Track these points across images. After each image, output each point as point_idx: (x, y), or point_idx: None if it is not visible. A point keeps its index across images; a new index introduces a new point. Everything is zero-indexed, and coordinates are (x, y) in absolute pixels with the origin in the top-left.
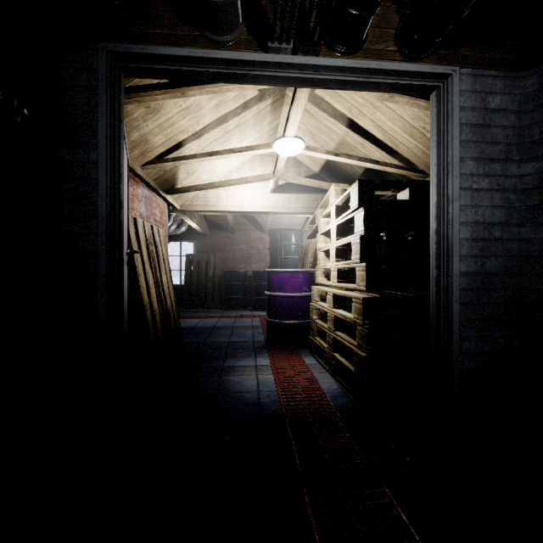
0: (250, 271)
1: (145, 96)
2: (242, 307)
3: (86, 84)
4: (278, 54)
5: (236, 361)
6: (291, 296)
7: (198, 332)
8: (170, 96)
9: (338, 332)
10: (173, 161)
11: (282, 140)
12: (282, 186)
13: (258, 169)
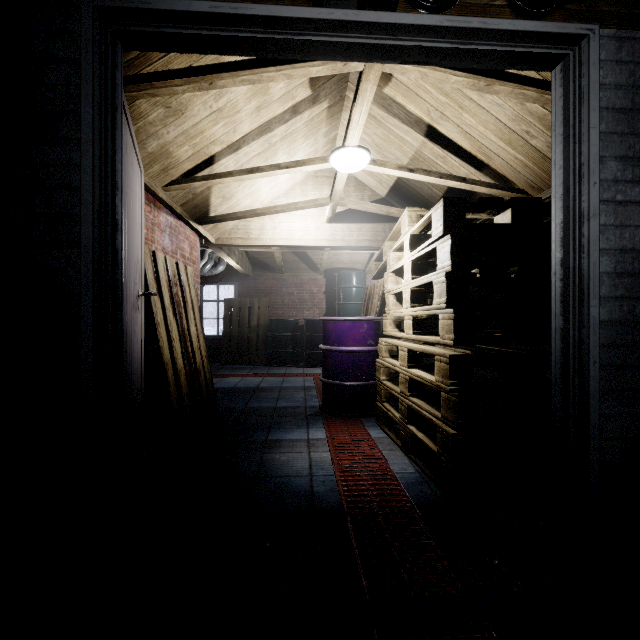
0: (302, 319)
1: (160, 87)
2: (292, 363)
3: (67, 55)
4: (338, 9)
5: (283, 432)
6: (352, 351)
7: (238, 394)
8: (194, 87)
9: (415, 398)
10: (203, 180)
11: (342, 151)
12: (341, 214)
13: (311, 193)
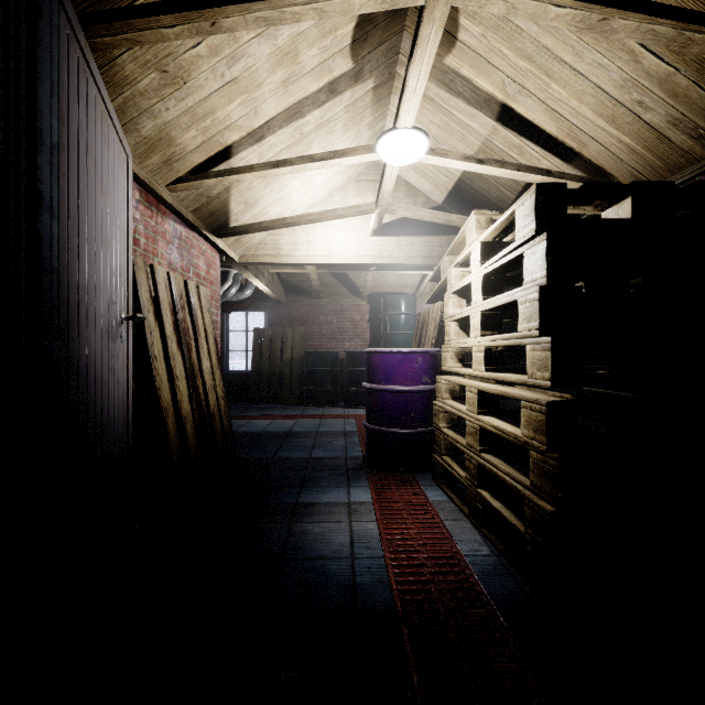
0: (342, 351)
1: (143, 29)
2: (331, 402)
3: None
4: None
5: (317, 493)
6: (404, 391)
7: (266, 440)
8: (190, 30)
9: (488, 454)
10: (217, 177)
11: (392, 135)
12: (389, 225)
13: (353, 200)
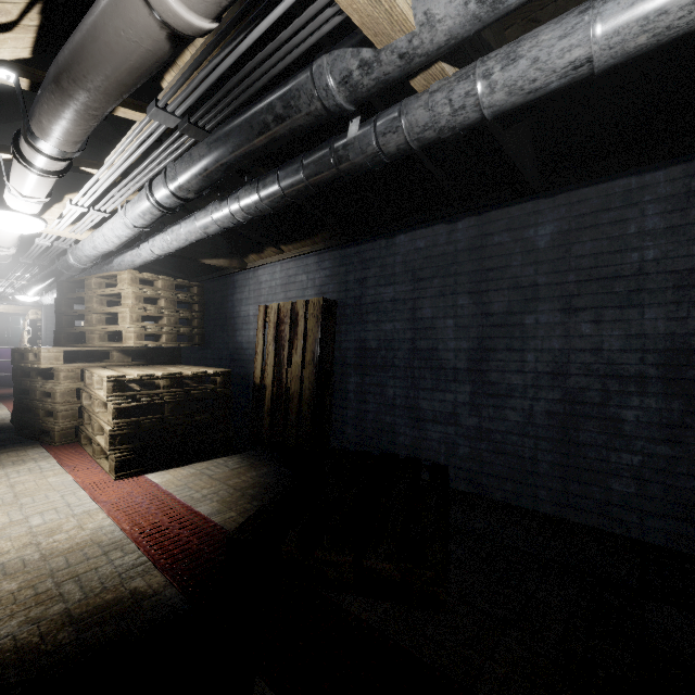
0: None
1: None
2: None
3: None
4: None
5: None
6: (7, 361)
7: None
8: None
9: None
10: None
11: None
12: None
13: None
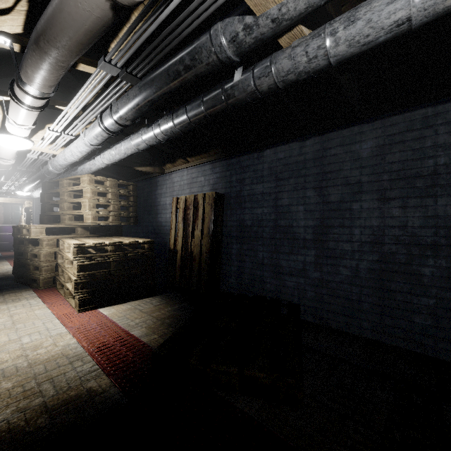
0: None
1: None
2: None
3: None
4: None
5: None
6: (11, 234)
7: None
8: None
9: None
10: None
11: None
12: None
13: None
